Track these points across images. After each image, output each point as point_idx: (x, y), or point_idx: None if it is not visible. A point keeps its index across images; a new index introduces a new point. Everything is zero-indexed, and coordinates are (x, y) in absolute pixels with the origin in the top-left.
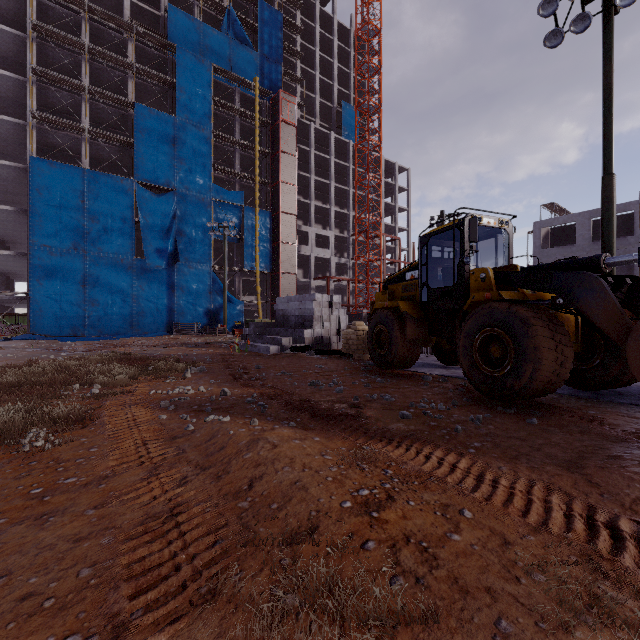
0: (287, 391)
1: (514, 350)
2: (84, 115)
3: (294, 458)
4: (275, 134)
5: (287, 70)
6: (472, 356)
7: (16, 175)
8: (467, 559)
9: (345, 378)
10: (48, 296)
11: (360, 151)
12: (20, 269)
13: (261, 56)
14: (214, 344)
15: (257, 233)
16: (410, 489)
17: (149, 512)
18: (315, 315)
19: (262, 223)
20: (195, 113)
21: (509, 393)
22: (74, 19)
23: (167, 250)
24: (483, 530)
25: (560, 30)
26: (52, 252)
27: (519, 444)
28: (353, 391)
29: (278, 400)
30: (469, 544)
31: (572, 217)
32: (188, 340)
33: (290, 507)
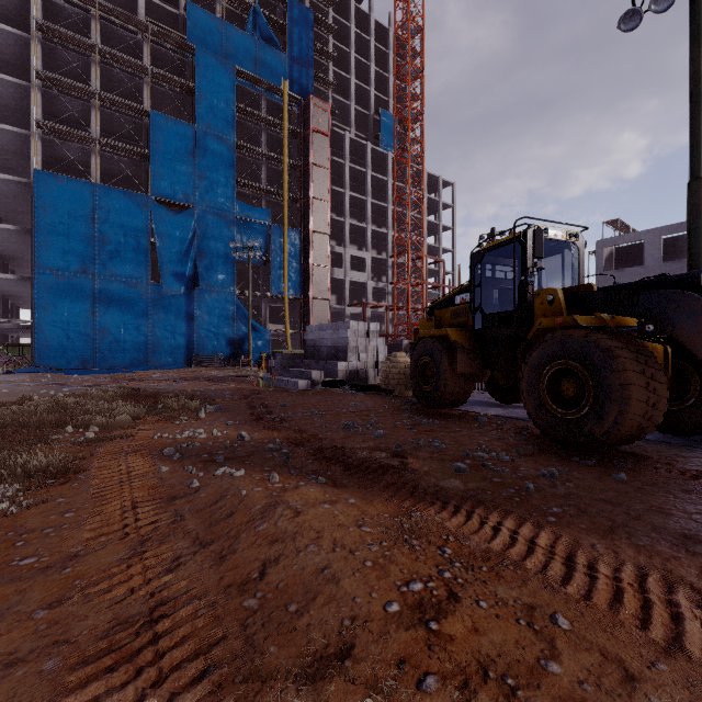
0: (316, 435)
1: (593, 388)
2: (94, 124)
3: (322, 531)
4: (305, 145)
5: (319, 74)
6: (539, 394)
7: (20, 191)
8: None
9: (385, 419)
10: (54, 324)
11: (400, 163)
12: (25, 295)
13: (290, 58)
14: (236, 378)
15: (285, 254)
16: (478, 579)
17: (120, 615)
18: (350, 345)
19: (291, 243)
20: (217, 121)
21: (587, 440)
22: (83, 18)
23: (186, 273)
24: (591, 653)
25: (638, 9)
26: (59, 276)
27: (611, 510)
28: (395, 435)
29: (305, 447)
30: (576, 681)
31: (640, 235)
32: (208, 373)
33: (314, 611)
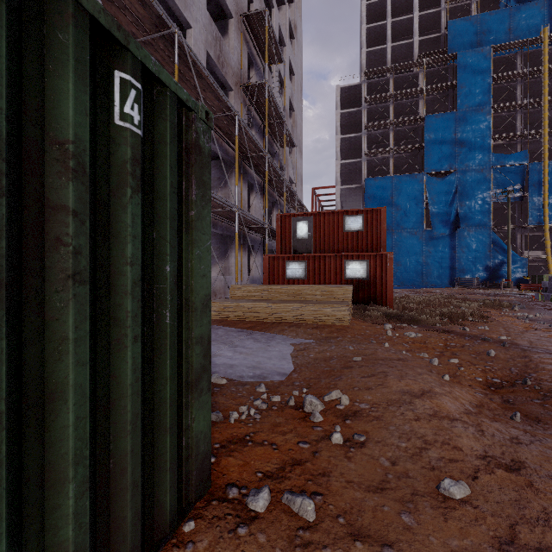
0: None
1: None
2: (391, 140)
3: None
4: None
5: None
6: None
7: (355, 191)
8: None
9: None
10: None
11: None
12: None
13: None
14: (507, 295)
15: (545, 187)
16: None
17: None
18: None
19: None
20: (474, 99)
21: None
22: (385, 81)
23: (449, 220)
24: None
25: None
26: None
27: None
28: None
29: None
30: None
31: None
32: (476, 291)
33: None
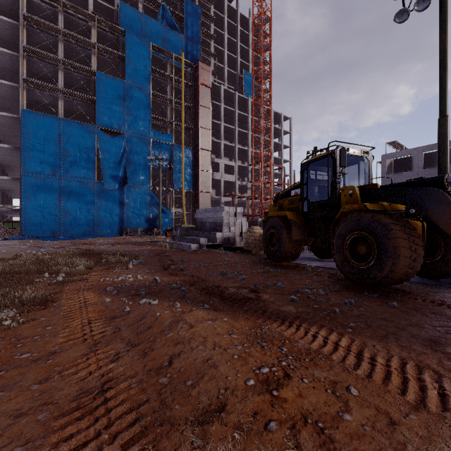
0: (203, 279)
1: (377, 248)
2: (60, 80)
3: (207, 337)
4: (196, 93)
5: (204, 48)
6: (343, 253)
7: (12, 123)
8: (360, 441)
9: (246, 268)
10: (34, 208)
11: (256, 105)
12: (15, 189)
13: (186, 38)
14: (151, 243)
15: (183, 163)
16: (302, 366)
17: (84, 387)
18: (224, 222)
19: (186, 156)
20: (139, 78)
21: (373, 281)
22: (53, 12)
23: (119, 176)
24: (370, 408)
25: (407, 9)
26: (37, 177)
27: (386, 324)
28: (252, 279)
29: (196, 286)
30: (360, 424)
31: (409, 151)
32: (133, 240)
33: (202, 384)
